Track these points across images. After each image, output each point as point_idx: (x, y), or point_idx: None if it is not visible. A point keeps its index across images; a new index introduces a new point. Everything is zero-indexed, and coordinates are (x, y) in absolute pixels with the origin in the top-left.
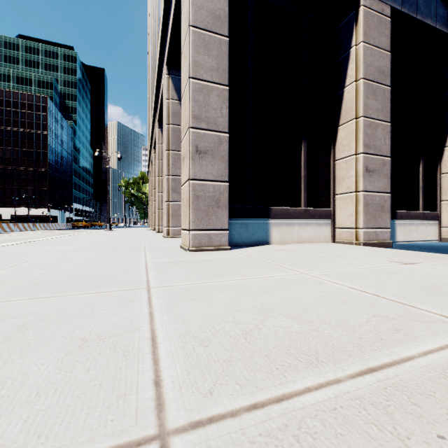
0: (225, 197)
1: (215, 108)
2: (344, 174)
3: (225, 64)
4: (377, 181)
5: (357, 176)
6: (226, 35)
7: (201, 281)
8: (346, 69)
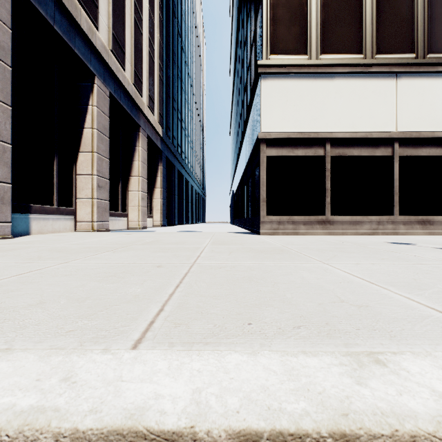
0: (9, 196)
1: (1, 121)
2: (84, 186)
3: (8, 88)
4: (104, 193)
5: (93, 188)
6: (10, 65)
7: (67, 243)
8: (85, 117)
